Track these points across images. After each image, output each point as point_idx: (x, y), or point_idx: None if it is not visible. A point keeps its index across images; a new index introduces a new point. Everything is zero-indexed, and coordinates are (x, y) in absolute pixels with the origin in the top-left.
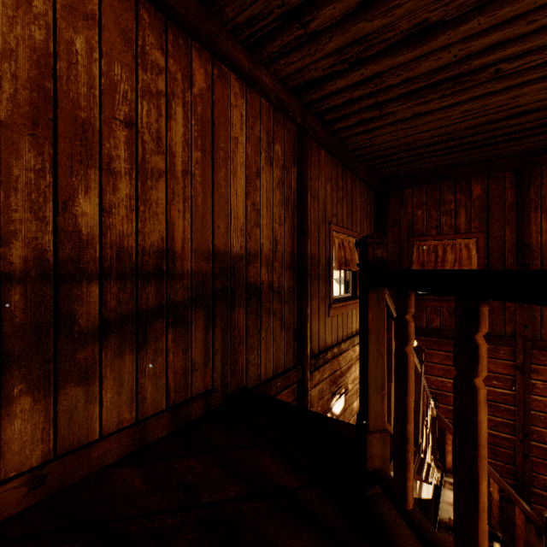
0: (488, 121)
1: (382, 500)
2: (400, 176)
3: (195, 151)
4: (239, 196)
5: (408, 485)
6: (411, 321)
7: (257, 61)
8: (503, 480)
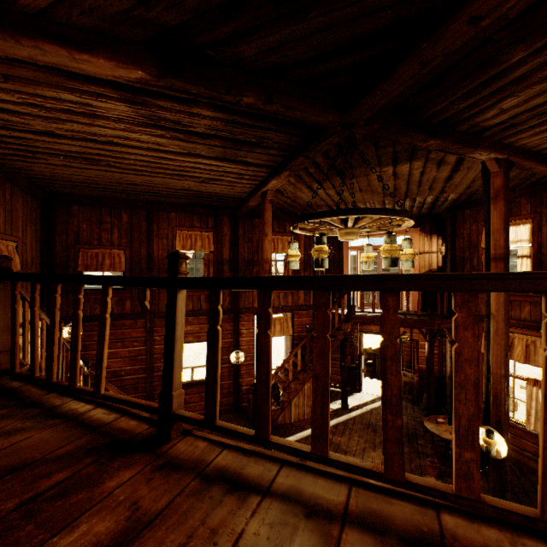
0: (118, 182)
1: (7, 381)
2: (67, 194)
3: None
4: None
5: (17, 362)
6: (19, 294)
7: None
8: None
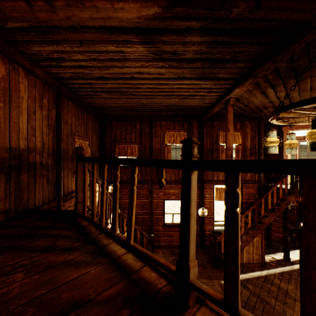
0: (135, 105)
1: (81, 220)
2: (110, 115)
3: (0, 103)
4: (24, 123)
5: (85, 210)
6: (86, 169)
7: (34, 64)
8: (146, 233)
